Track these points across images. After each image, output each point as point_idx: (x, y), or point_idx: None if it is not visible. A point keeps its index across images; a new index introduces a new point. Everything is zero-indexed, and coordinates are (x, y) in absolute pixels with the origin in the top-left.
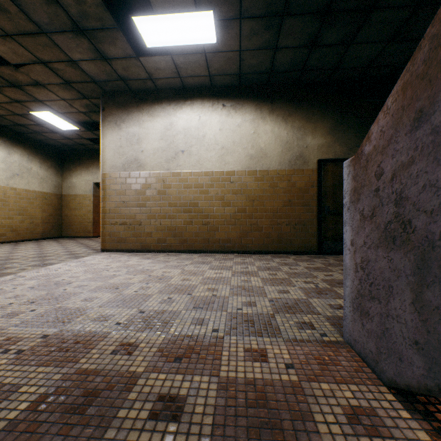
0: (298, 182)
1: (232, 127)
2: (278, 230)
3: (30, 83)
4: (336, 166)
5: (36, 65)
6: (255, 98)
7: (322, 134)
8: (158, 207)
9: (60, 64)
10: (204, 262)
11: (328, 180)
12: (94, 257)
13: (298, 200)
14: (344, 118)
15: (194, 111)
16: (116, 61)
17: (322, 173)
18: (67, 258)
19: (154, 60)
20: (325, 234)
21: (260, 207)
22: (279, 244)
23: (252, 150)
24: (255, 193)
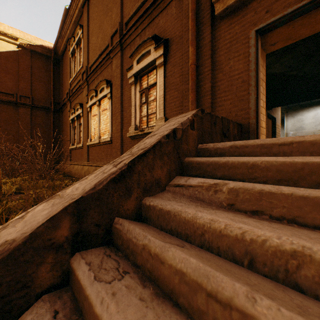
0: None
1: None
2: None
3: None
4: None
5: None
6: None
7: None
8: None
9: None
10: None
11: None
12: None
13: None
14: None
15: None
16: None
17: None
18: None
19: None
20: None
21: None
22: None
23: None
24: None
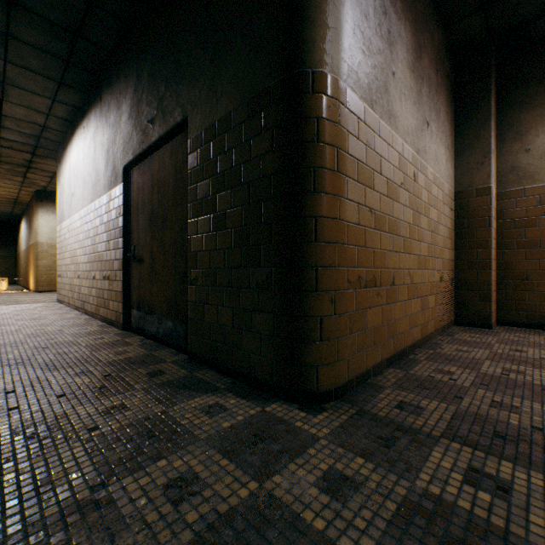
0: (113, 210)
1: (87, 152)
2: (104, 286)
3: (27, 162)
4: (140, 171)
5: (1, 149)
6: (95, 102)
7: (126, 120)
8: (68, 258)
9: (3, 142)
10: (4, 319)
11: (135, 200)
12: (21, 305)
13: (113, 239)
14: (139, 76)
15: (76, 146)
16: (6, 124)
17: (131, 188)
18: (8, 304)
19: (11, 111)
20: (133, 296)
21: (96, 254)
22: (104, 308)
23: (94, 176)
24: (95, 235)
